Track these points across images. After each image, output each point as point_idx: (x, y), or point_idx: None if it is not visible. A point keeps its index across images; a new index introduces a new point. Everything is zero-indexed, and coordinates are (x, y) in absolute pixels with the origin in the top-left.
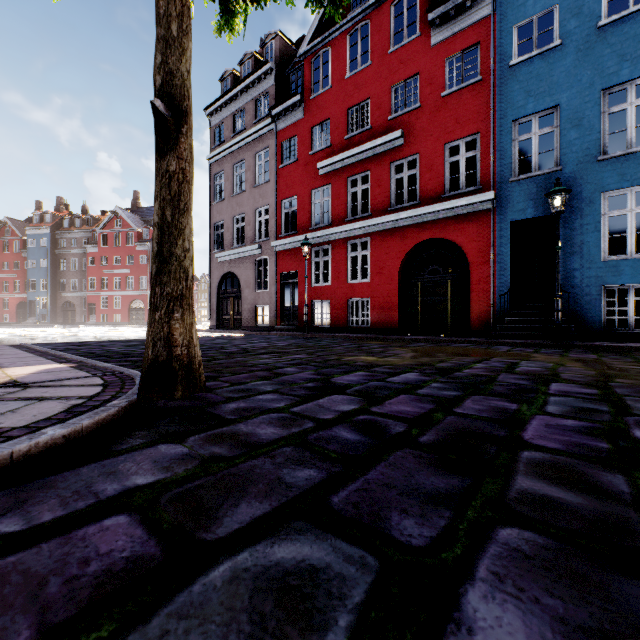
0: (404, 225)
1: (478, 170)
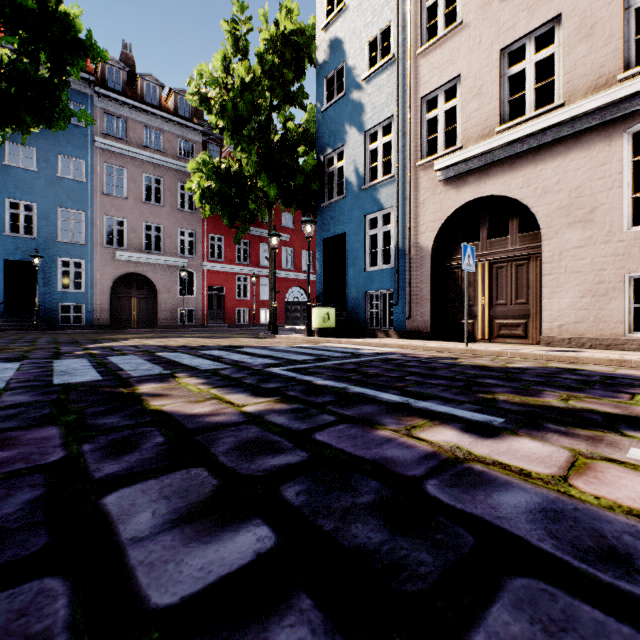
0: None
1: None
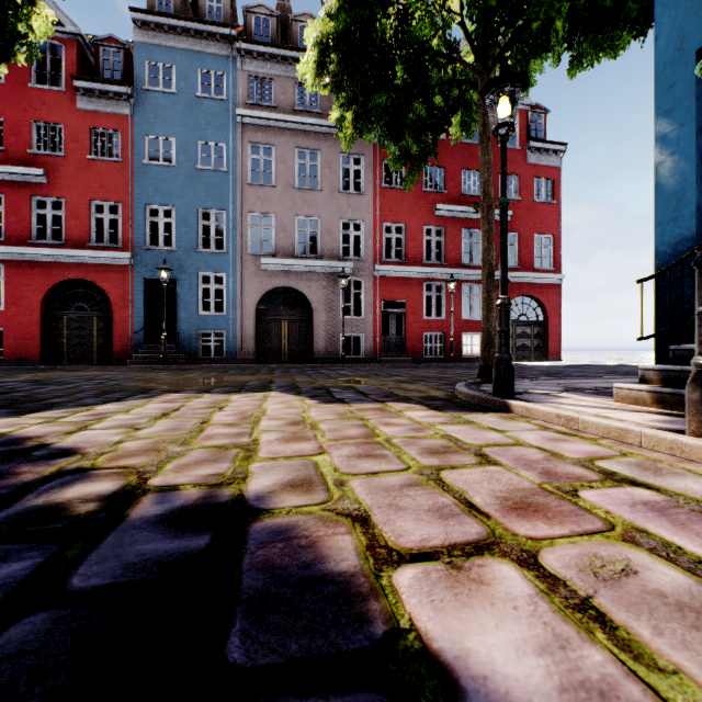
0: (48, 261)
1: (121, 232)
